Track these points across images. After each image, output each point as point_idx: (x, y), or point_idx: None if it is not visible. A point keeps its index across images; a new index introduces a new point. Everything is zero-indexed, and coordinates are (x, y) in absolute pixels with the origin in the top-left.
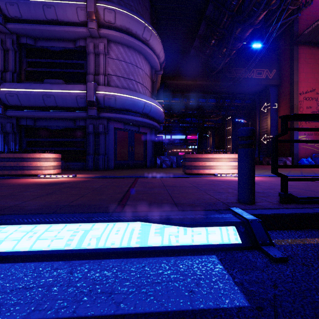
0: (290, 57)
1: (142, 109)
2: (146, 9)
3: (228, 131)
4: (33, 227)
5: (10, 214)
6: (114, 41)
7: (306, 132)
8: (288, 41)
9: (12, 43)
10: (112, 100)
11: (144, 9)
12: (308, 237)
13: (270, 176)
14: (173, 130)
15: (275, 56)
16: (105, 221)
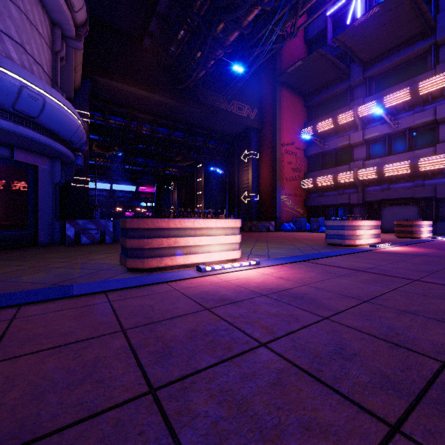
0: (273, 97)
1: (12, 99)
2: None
3: (199, 184)
4: None
5: None
6: None
7: (287, 192)
8: (270, 76)
9: None
10: None
11: None
12: None
13: (293, 260)
14: (115, 175)
15: (257, 92)
16: None
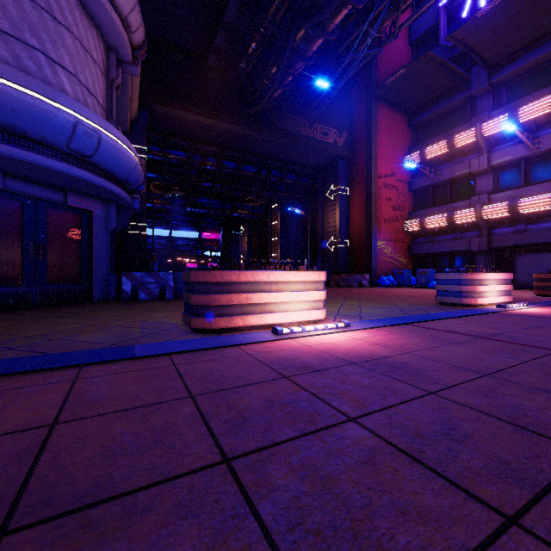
0: (367, 117)
1: (66, 137)
2: None
3: (274, 228)
4: None
5: None
6: None
7: (385, 237)
8: (363, 91)
9: None
10: None
11: None
12: None
13: (392, 323)
14: (174, 220)
15: (346, 111)
16: None
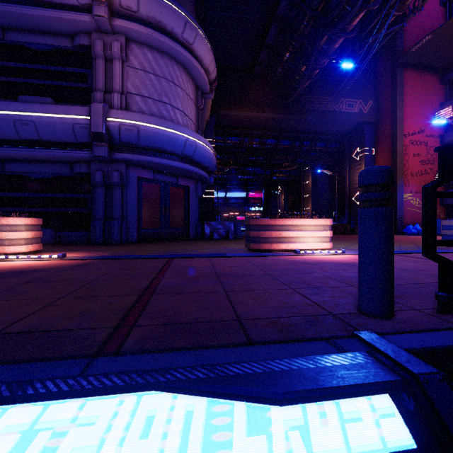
0: (392, 84)
1: (181, 149)
2: None
3: (306, 186)
4: None
5: None
6: (138, 41)
7: (413, 189)
8: (389, 61)
9: None
10: (133, 133)
11: None
12: None
13: None
14: (228, 184)
15: (372, 82)
16: (61, 395)
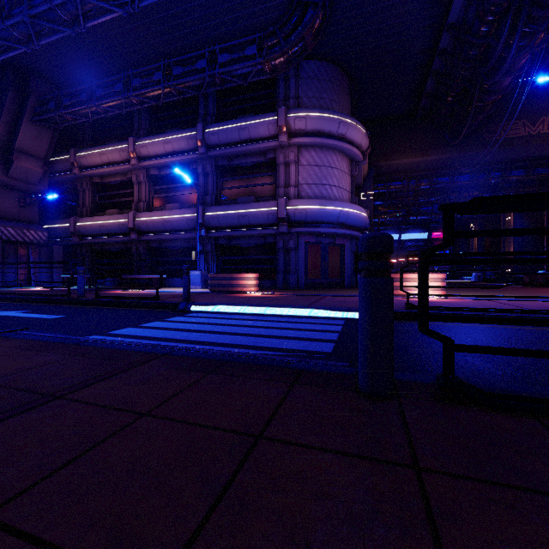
0: None
1: (336, 219)
2: (343, 92)
3: (507, 224)
4: (275, 308)
5: (262, 305)
6: (305, 146)
7: None
8: None
9: (211, 167)
10: (303, 214)
11: (341, 93)
12: (400, 321)
13: (477, 299)
14: (403, 224)
15: None
16: (303, 308)
